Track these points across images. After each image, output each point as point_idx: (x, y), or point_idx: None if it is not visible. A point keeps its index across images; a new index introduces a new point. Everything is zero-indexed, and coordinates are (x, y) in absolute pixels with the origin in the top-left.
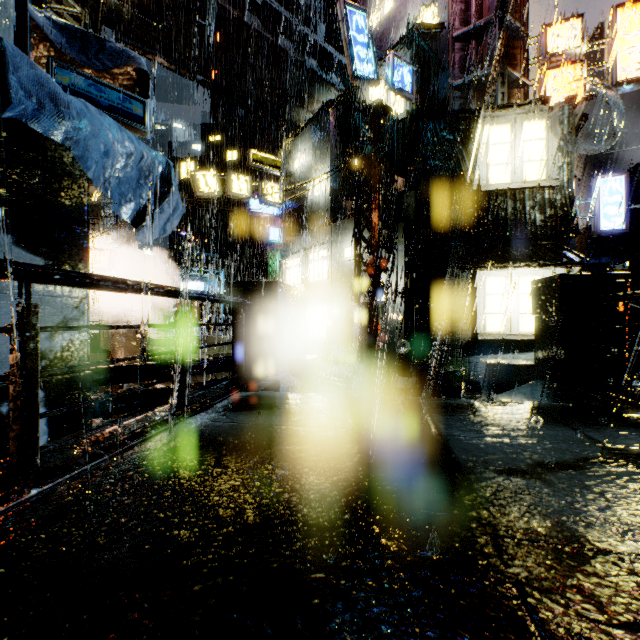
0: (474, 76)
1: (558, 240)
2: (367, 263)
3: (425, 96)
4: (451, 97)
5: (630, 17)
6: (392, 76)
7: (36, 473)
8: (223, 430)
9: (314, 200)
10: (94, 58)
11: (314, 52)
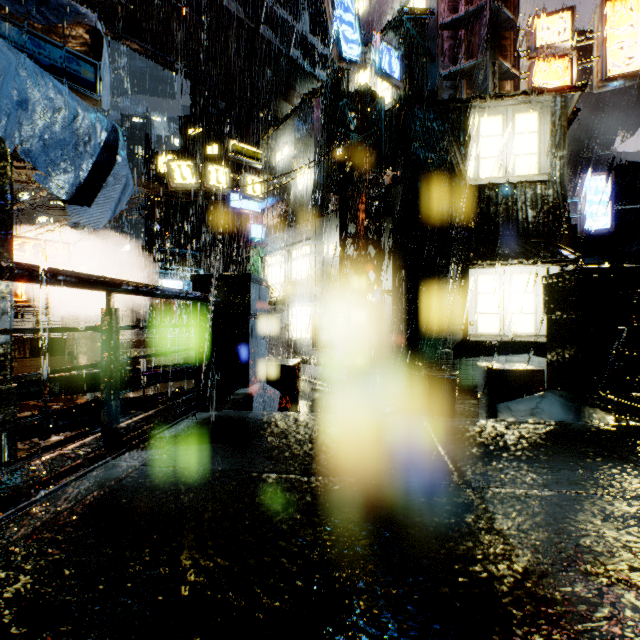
0: (464, 65)
1: (550, 237)
2: (353, 259)
3: (414, 85)
4: (440, 87)
5: (619, 11)
6: (380, 61)
7: None
8: (154, 483)
9: (297, 194)
10: (34, 10)
11: (297, 43)
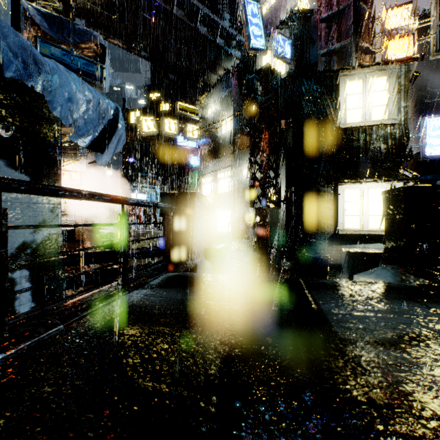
0: (335, 46)
1: (397, 162)
2: (259, 180)
3: (300, 61)
4: (319, 62)
5: None
6: (277, 47)
7: (4, 340)
8: (153, 303)
9: (222, 136)
10: (67, 36)
11: (222, 34)
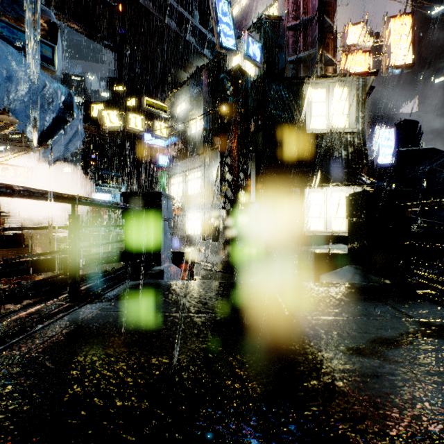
0: (302, 55)
1: (356, 169)
2: (229, 181)
3: (269, 66)
4: (287, 68)
5: (398, 25)
6: (247, 49)
7: None
8: (108, 320)
9: (191, 136)
10: (8, 7)
11: (191, 31)
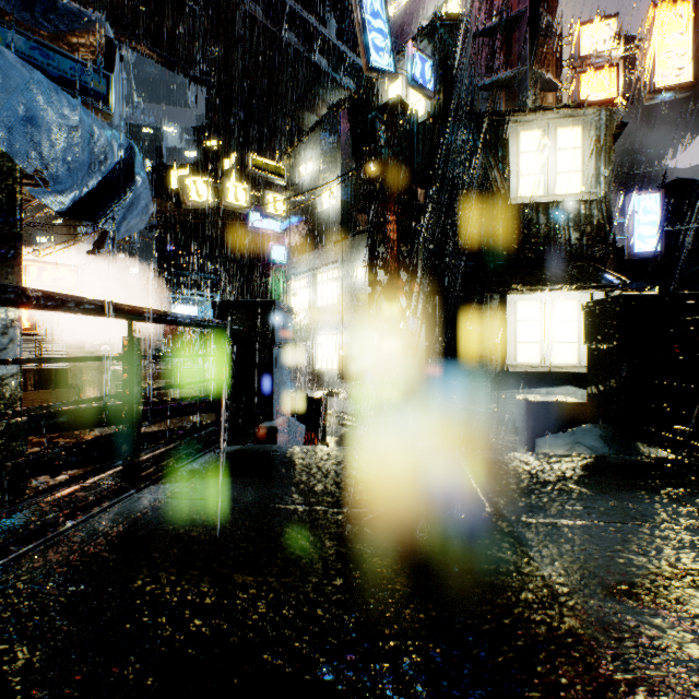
0: (503, 75)
1: (594, 261)
2: (383, 284)
3: (448, 96)
4: (477, 98)
5: (669, 18)
6: (412, 70)
7: None
8: (182, 515)
9: (323, 213)
10: (42, 18)
11: (323, 48)
